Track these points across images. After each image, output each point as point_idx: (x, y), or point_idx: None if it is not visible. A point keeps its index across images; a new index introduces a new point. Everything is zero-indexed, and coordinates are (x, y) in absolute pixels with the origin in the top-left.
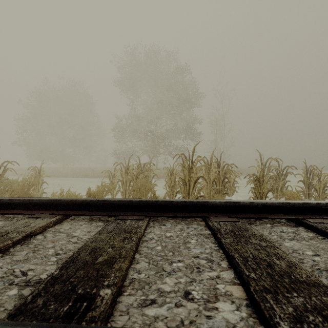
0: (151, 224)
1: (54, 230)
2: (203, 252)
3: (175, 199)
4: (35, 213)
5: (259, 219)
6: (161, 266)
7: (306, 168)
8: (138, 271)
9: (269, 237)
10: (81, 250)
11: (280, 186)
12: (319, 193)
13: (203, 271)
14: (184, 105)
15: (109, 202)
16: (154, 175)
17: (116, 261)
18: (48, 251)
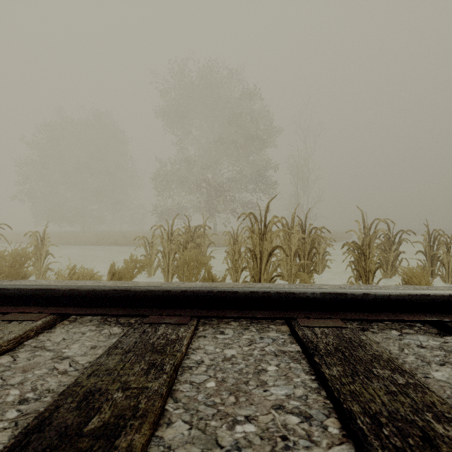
0: (201, 332)
1: (34, 345)
2: (290, 396)
3: (240, 288)
4: (10, 311)
5: (378, 321)
6: (213, 432)
7: (429, 233)
8: (168, 448)
9: (402, 359)
10: (65, 396)
11: (391, 259)
12: (447, 270)
13: (294, 448)
14: (252, 144)
15: (132, 293)
16: (210, 243)
17: (125, 428)
18: (8, 395)
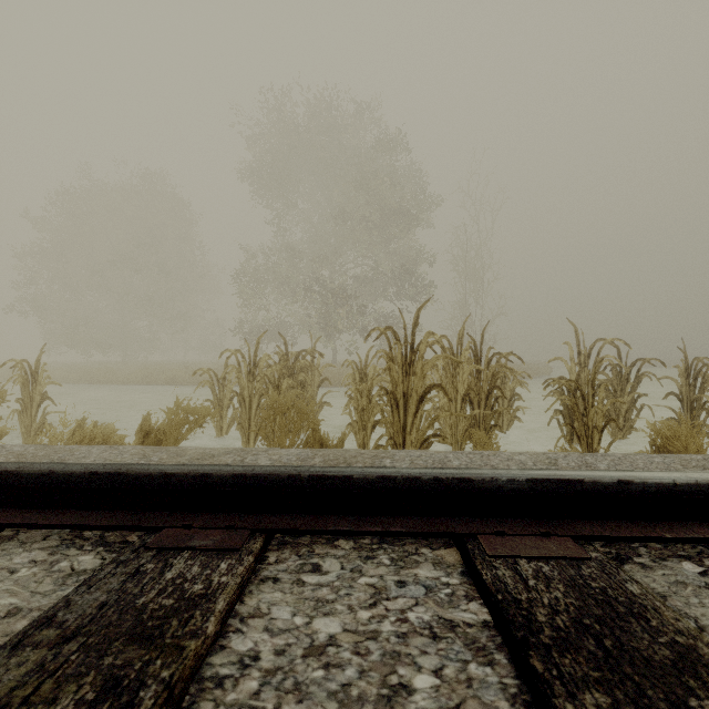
0: (270, 566)
1: None
2: None
3: (358, 469)
4: None
5: (651, 542)
6: None
7: (687, 363)
8: None
9: None
10: None
11: (623, 406)
12: None
13: None
14: (394, 222)
15: (130, 479)
16: (322, 380)
17: None
18: None
